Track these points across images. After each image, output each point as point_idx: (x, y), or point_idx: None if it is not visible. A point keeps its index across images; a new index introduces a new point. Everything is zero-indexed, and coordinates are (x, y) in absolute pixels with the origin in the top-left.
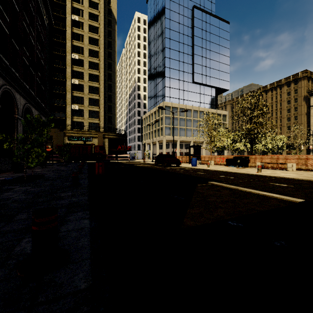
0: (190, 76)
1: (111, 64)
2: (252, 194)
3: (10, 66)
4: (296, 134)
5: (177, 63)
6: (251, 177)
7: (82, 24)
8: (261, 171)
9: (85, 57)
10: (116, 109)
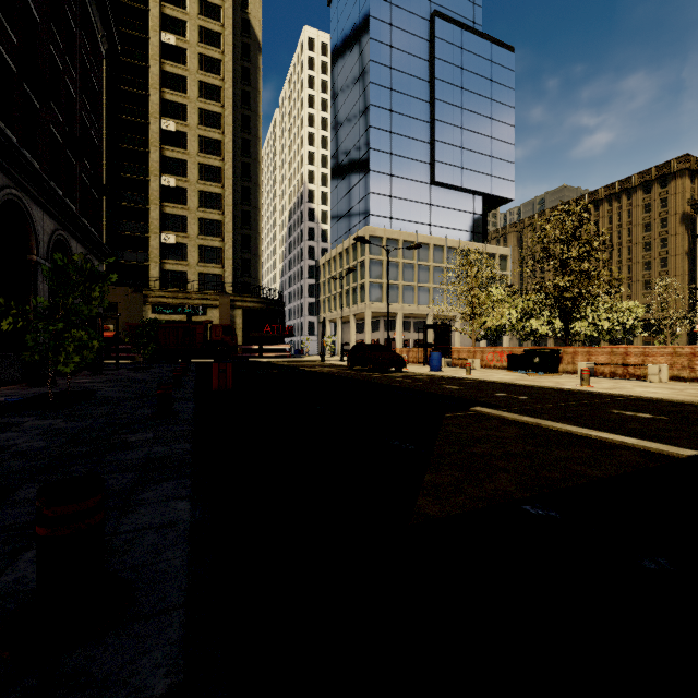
0: (426, 169)
1: (249, 142)
2: (574, 437)
3: (18, 145)
4: (664, 298)
5: (398, 141)
6: (567, 397)
7: (184, 54)
8: (589, 384)
9: (191, 127)
10: (260, 243)
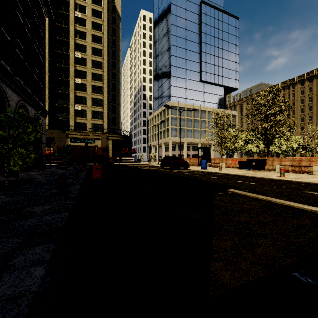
0: (197, 75)
1: (115, 63)
2: (294, 209)
3: None
4: (312, 134)
5: (184, 62)
6: (276, 183)
7: (85, 21)
8: (284, 176)
9: (88, 55)
10: (120, 109)
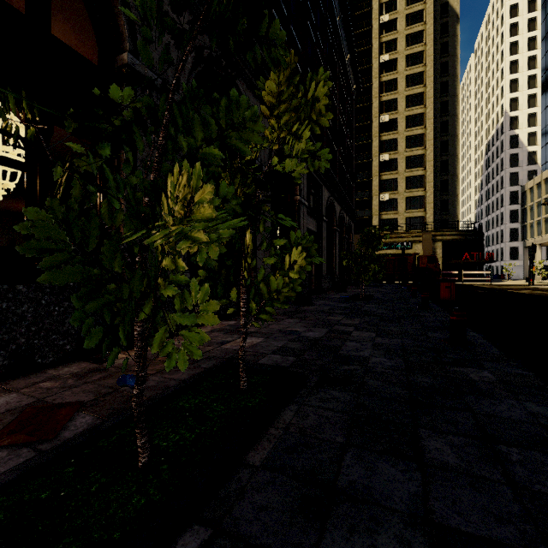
0: None
1: (446, 103)
2: None
3: (334, 176)
4: None
5: None
6: None
7: (395, 62)
8: None
9: (399, 113)
10: (457, 184)
